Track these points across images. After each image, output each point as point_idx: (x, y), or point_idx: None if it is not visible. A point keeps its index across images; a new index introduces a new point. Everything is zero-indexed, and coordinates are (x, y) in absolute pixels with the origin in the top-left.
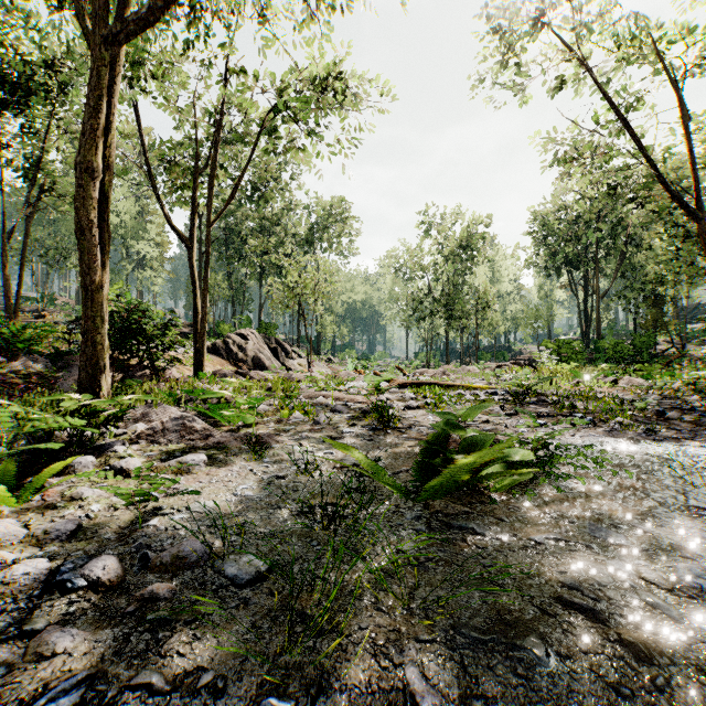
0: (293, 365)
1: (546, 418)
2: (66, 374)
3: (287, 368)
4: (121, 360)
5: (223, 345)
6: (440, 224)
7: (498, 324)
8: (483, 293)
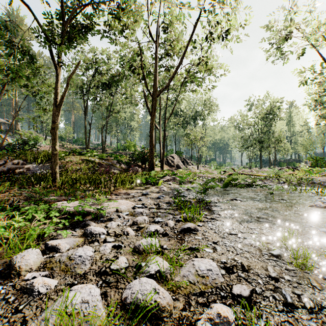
0: (190, 168)
1: (271, 182)
2: (131, 169)
3: (188, 169)
4: (140, 165)
5: (166, 160)
6: (257, 103)
7: (288, 149)
8: (278, 135)
